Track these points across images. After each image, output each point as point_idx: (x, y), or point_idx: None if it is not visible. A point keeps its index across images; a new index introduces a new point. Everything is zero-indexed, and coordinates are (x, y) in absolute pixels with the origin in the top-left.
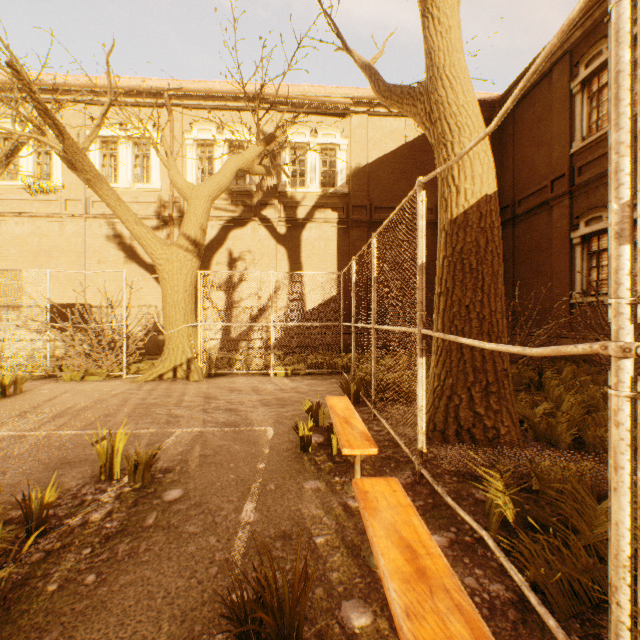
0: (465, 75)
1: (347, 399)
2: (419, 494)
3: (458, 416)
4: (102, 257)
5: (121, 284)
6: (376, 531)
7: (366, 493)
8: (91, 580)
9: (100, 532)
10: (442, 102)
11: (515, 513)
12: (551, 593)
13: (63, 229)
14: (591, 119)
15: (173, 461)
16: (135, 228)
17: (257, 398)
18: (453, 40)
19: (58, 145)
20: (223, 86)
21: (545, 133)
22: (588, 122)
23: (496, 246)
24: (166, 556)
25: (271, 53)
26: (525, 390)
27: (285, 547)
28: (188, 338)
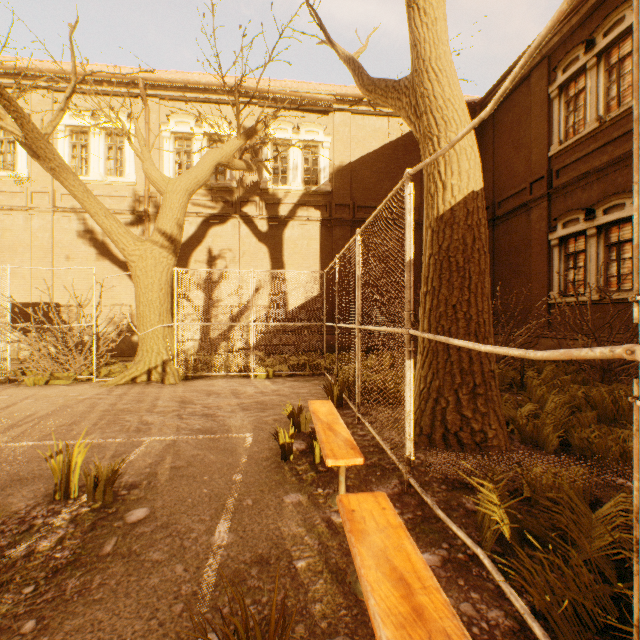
0: (451, 68)
1: (330, 403)
2: (407, 506)
3: (445, 419)
4: (72, 253)
5: (92, 282)
6: (364, 560)
7: (352, 512)
8: (29, 628)
9: (47, 564)
10: (428, 95)
11: (510, 527)
12: (555, 620)
13: (28, 223)
14: (568, 123)
15: (140, 475)
16: (105, 222)
17: (236, 402)
18: (439, 32)
19: (17, 130)
20: (202, 78)
21: (524, 136)
22: (565, 126)
23: (483, 244)
24: (123, 592)
25: (251, 42)
26: (507, 390)
27: (262, 574)
28: (163, 339)
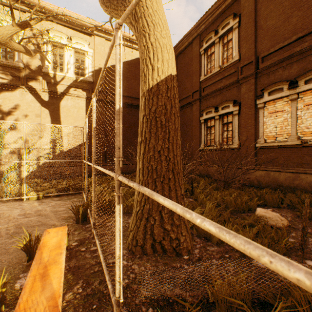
0: None
1: (65, 230)
2: None
3: (153, 233)
4: None
5: None
6: None
7: None
8: None
9: None
10: (143, 5)
11: None
12: None
13: None
14: (208, 67)
15: None
16: None
17: None
18: None
19: None
20: None
21: (190, 70)
22: (207, 68)
23: (177, 111)
24: None
25: None
26: (185, 195)
27: None
28: None
